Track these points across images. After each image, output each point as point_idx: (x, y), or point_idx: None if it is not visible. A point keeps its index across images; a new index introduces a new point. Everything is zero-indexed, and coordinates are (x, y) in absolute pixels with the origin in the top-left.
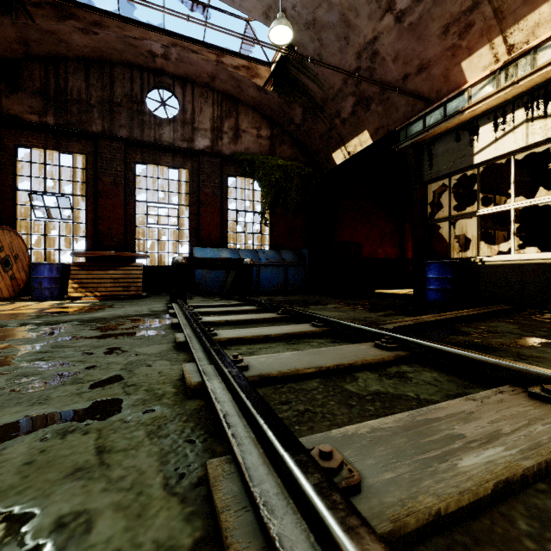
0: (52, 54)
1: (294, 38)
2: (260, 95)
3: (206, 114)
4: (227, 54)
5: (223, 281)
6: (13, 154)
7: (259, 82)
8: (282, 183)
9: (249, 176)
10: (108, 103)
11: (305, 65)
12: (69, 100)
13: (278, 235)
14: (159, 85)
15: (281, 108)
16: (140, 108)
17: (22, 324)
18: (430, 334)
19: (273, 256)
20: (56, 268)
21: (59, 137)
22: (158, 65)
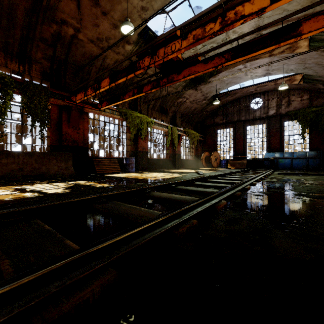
0: (225, 104)
1: (301, 72)
2: (298, 86)
3: (273, 101)
4: (279, 79)
5: (275, 164)
6: (216, 132)
7: (295, 82)
8: (314, 119)
9: (295, 119)
10: (238, 111)
11: (311, 75)
12: (228, 114)
13: (314, 143)
14: (255, 98)
15: (311, 86)
16: (248, 108)
17: (220, 170)
18: (287, 175)
19: (301, 154)
20: (225, 160)
21: (226, 125)
22: (254, 93)
